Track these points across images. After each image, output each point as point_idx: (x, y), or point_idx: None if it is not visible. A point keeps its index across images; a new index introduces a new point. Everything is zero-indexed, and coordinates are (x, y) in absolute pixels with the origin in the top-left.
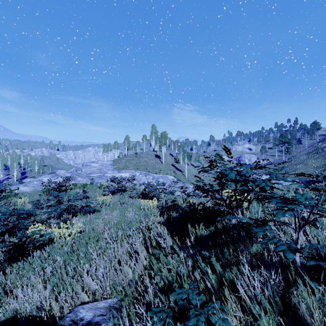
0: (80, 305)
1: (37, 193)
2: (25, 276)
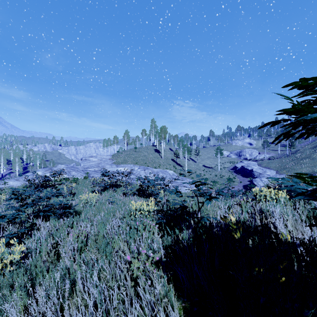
0: None
1: (23, 188)
2: None
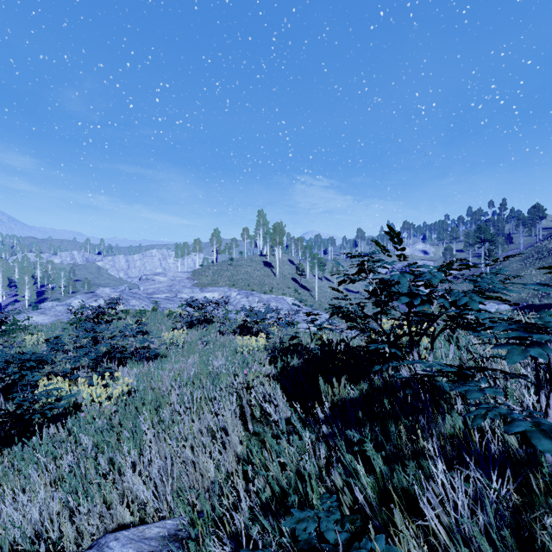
0: (112, 533)
1: (62, 326)
2: (23, 473)
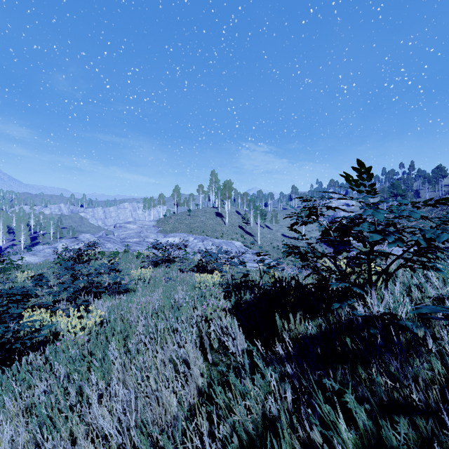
0: None
1: (49, 265)
2: (1, 400)
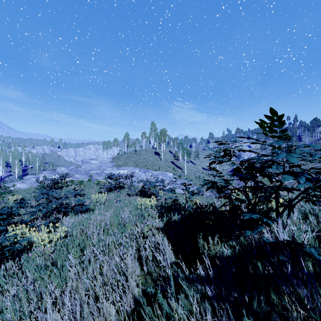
0: None
1: (33, 190)
2: None
